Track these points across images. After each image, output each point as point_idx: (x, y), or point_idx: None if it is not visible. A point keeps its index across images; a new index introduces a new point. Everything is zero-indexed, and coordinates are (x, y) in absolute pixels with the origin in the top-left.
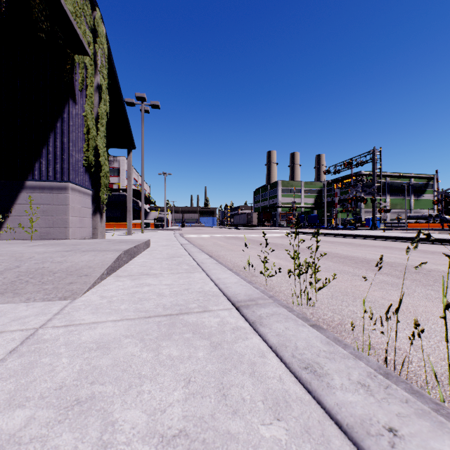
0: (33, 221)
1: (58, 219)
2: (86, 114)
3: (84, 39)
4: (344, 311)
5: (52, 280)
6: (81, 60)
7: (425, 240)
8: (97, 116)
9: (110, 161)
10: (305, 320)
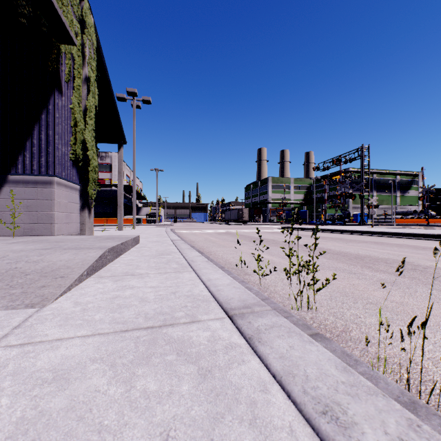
0: (16, 216)
1: (42, 215)
2: (73, 106)
3: (70, 28)
4: (346, 314)
5: (22, 283)
6: (68, 51)
7: (413, 236)
8: (85, 109)
9: (102, 157)
10: (306, 327)
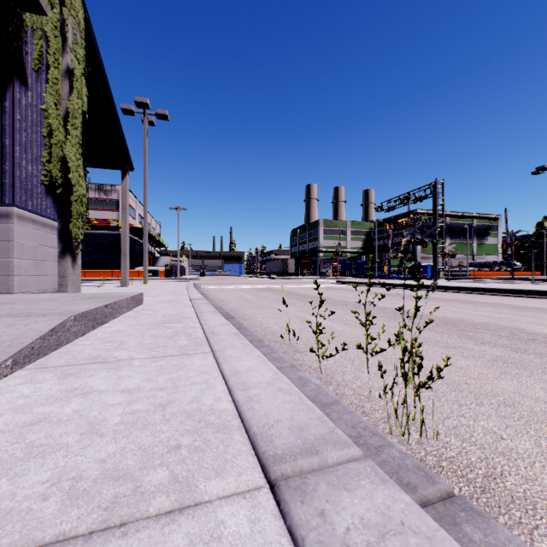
0: None
1: None
2: (46, 107)
3: None
4: (477, 432)
5: None
6: (38, 26)
7: (504, 292)
8: (66, 113)
9: (107, 191)
10: (425, 478)
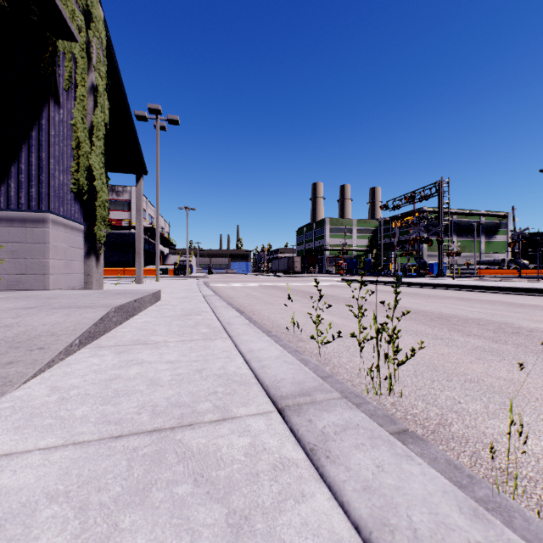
0: None
1: (33, 263)
2: (75, 122)
3: (71, 20)
4: (441, 398)
5: None
6: (68, 49)
7: (506, 290)
8: (91, 126)
9: (119, 192)
10: (389, 421)
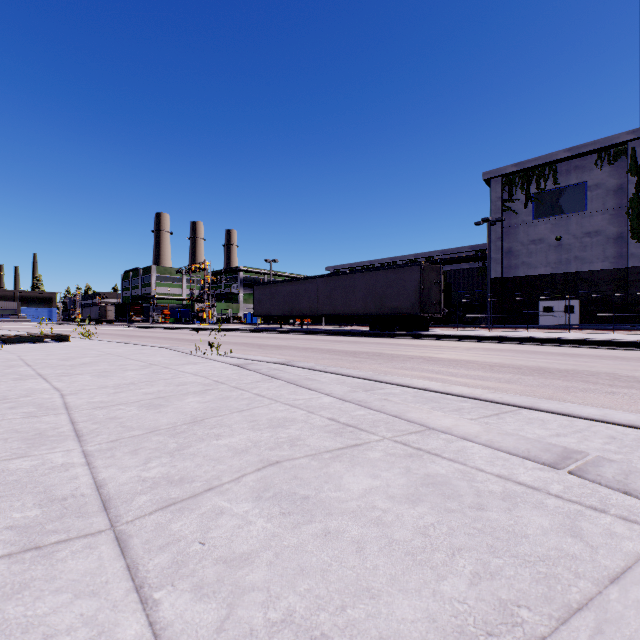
0: None
1: None
2: None
3: None
4: None
5: None
6: None
7: (179, 328)
8: None
9: None
10: None
